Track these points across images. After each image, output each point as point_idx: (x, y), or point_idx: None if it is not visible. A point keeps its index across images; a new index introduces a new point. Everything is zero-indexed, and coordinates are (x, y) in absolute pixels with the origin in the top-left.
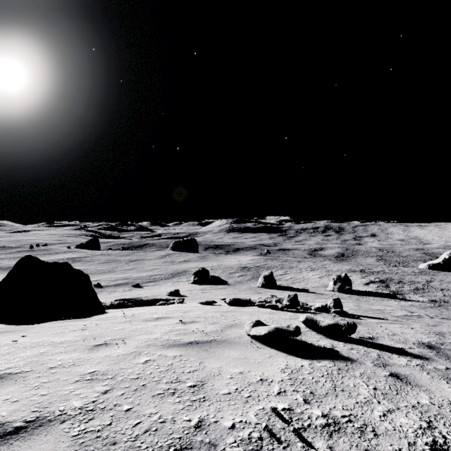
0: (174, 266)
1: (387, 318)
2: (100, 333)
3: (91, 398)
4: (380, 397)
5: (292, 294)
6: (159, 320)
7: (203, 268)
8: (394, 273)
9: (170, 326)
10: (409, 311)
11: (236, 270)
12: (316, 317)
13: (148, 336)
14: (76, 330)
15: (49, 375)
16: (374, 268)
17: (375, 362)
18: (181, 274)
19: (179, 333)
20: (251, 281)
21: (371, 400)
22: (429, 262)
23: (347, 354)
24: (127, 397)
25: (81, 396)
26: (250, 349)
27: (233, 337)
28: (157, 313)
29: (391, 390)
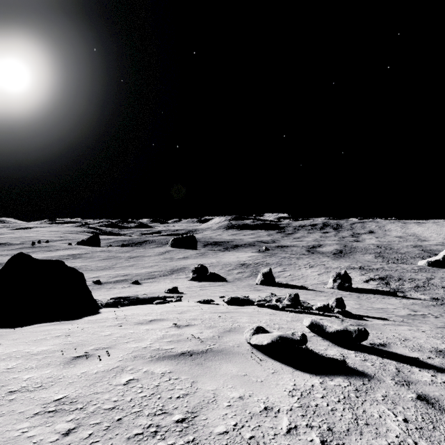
0: (173, 262)
1: (392, 318)
2: (84, 340)
3: (46, 444)
4: (415, 435)
5: (293, 294)
6: (152, 323)
7: (202, 264)
8: (393, 270)
9: (163, 331)
10: (411, 309)
11: (235, 267)
12: (322, 321)
13: (137, 344)
14: (59, 336)
15: (5, 404)
16: (373, 265)
17: (395, 379)
18: (180, 271)
19: (172, 340)
20: (249, 278)
21: (406, 440)
22: (428, 259)
23: (362, 368)
24: (94, 442)
25: (34, 440)
26: (251, 361)
27: (232, 345)
28: (151, 314)
29: (425, 421)
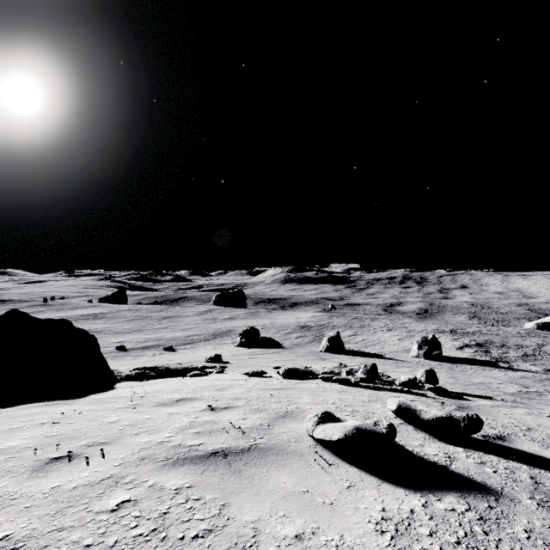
0: (216, 324)
1: (500, 397)
2: (76, 431)
3: None
4: None
5: (369, 364)
6: (179, 404)
7: (252, 327)
8: (494, 334)
9: (191, 416)
10: (521, 385)
11: (293, 330)
12: (415, 404)
13: (149, 437)
14: (44, 423)
15: None
16: (468, 327)
17: (535, 497)
18: (225, 334)
19: (201, 431)
20: (312, 344)
21: None
22: (538, 320)
23: (480, 477)
24: None
25: None
26: (314, 467)
27: (286, 439)
28: (181, 390)
29: None
